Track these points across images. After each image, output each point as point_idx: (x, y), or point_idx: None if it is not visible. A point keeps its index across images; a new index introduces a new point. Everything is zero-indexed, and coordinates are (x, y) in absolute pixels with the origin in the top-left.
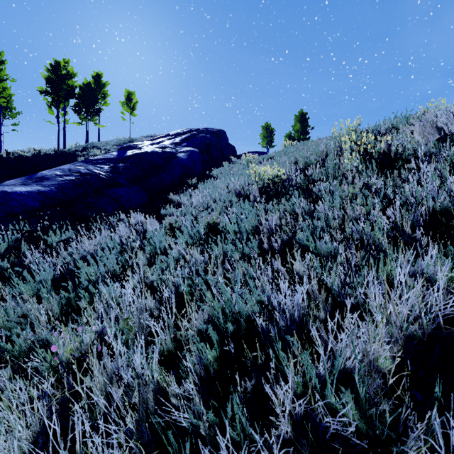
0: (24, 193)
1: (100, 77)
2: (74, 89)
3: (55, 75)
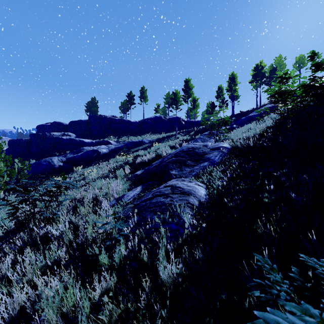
0: (254, 115)
1: (279, 57)
2: (264, 74)
3: (256, 71)
